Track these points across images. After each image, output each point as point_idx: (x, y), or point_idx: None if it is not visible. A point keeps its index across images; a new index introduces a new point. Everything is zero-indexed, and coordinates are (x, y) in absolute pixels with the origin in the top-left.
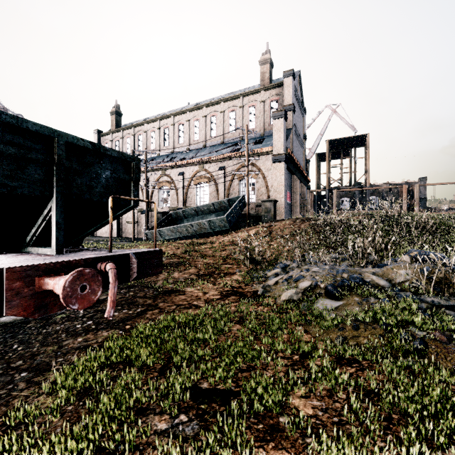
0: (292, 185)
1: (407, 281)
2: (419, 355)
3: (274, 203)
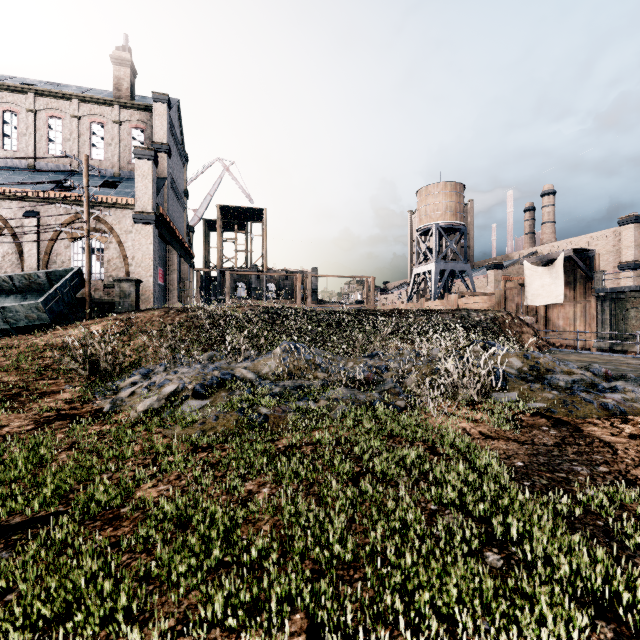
0: (167, 259)
1: (271, 371)
2: (261, 428)
3: (137, 285)
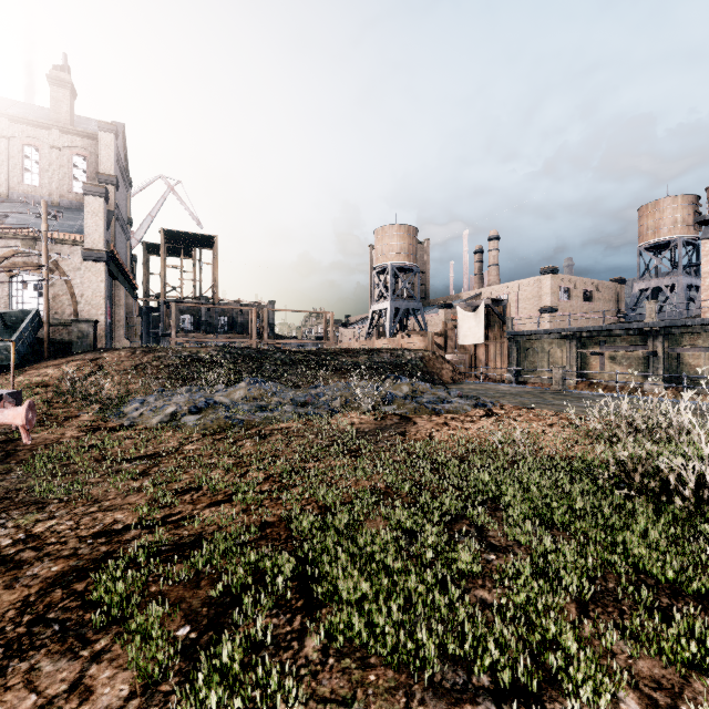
0: (113, 294)
1: (241, 398)
2: (240, 426)
3: (95, 325)
